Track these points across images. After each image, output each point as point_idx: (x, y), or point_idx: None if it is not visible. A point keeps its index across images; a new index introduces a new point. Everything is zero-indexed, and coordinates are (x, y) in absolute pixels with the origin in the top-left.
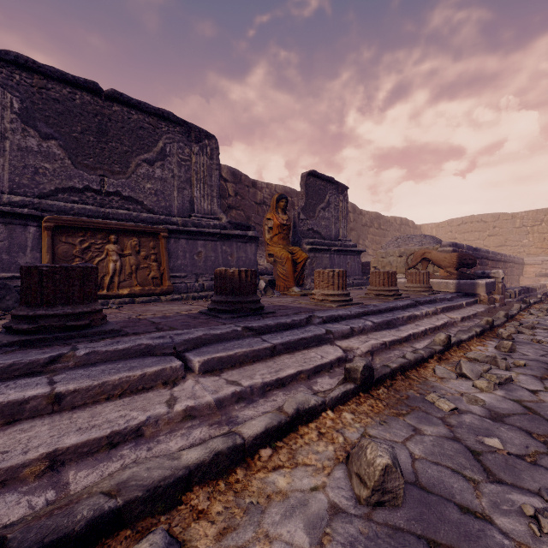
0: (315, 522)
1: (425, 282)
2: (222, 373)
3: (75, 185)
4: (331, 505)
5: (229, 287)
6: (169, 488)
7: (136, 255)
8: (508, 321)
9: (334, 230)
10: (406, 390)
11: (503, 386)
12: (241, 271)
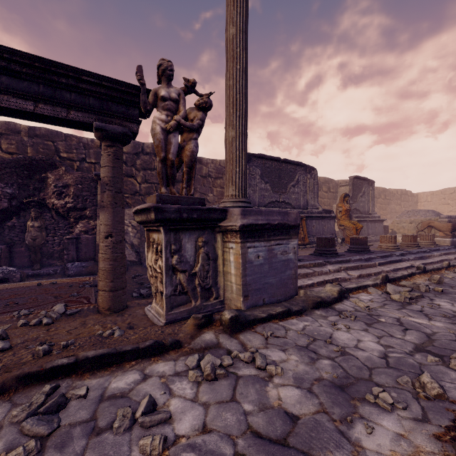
0: (427, 284)
1: (431, 240)
2: (383, 266)
3: (273, 200)
4: (429, 283)
5: (359, 243)
6: (399, 278)
7: None
8: None
9: (367, 208)
10: (436, 274)
11: None
12: (364, 237)
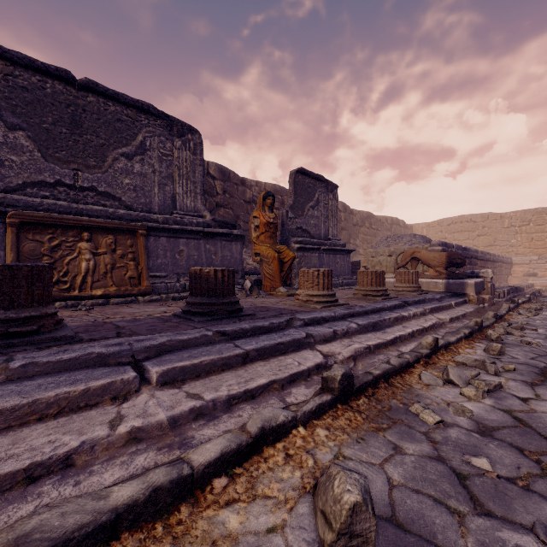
0: None
1: (414, 281)
2: (183, 385)
3: (46, 179)
4: None
5: (204, 287)
6: (87, 539)
7: (112, 254)
8: (497, 322)
9: (323, 229)
10: (389, 399)
11: (492, 394)
12: (218, 270)
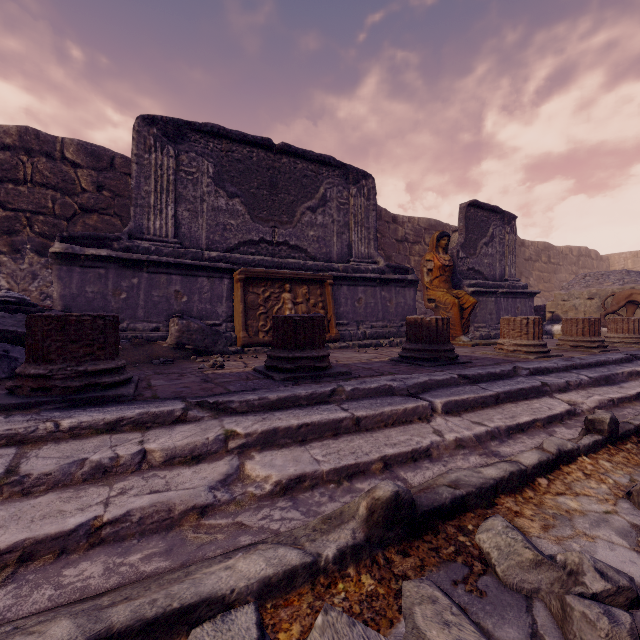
0: (624, 533)
1: (636, 331)
2: (461, 415)
3: (253, 238)
4: (632, 525)
5: (425, 335)
6: (488, 491)
7: (306, 303)
8: None
9: (499, 269)
10: None
11: None
12: (438, 319)
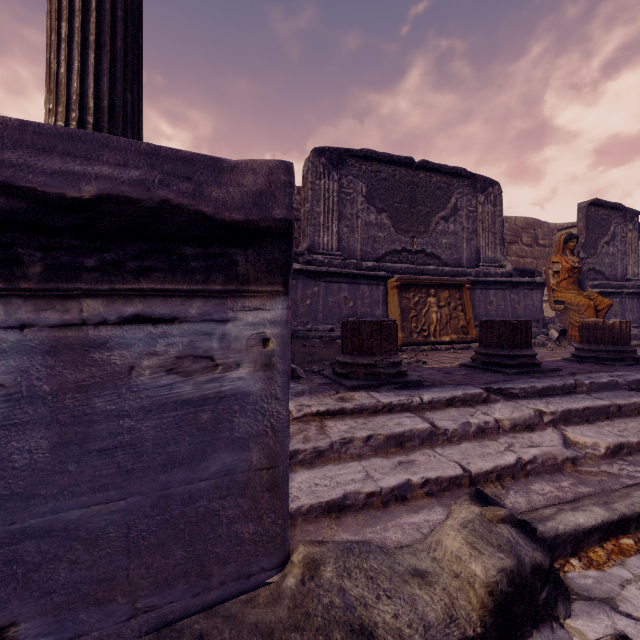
0: None
1: None
2: None
3: (396, 248)
4: None
5: (607, 337)
6: None
7: (447, 306)
8: None
9: (620, 268)
10: None
11: None
12: (621, 322)
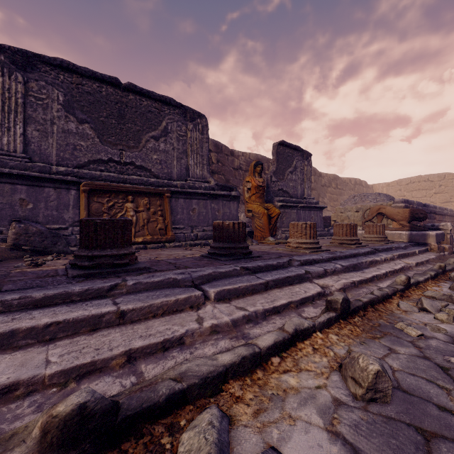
0: (324, 410)
1: (381, 233)
2: (231, 301)
3: (102, 157)
4: (334, 399)
5: (225, 236)
6: (214, 379)
7: (147, 211)
8: None
9: (300, 190)
10: (377, 319)
11: None
12: (235, 223)
